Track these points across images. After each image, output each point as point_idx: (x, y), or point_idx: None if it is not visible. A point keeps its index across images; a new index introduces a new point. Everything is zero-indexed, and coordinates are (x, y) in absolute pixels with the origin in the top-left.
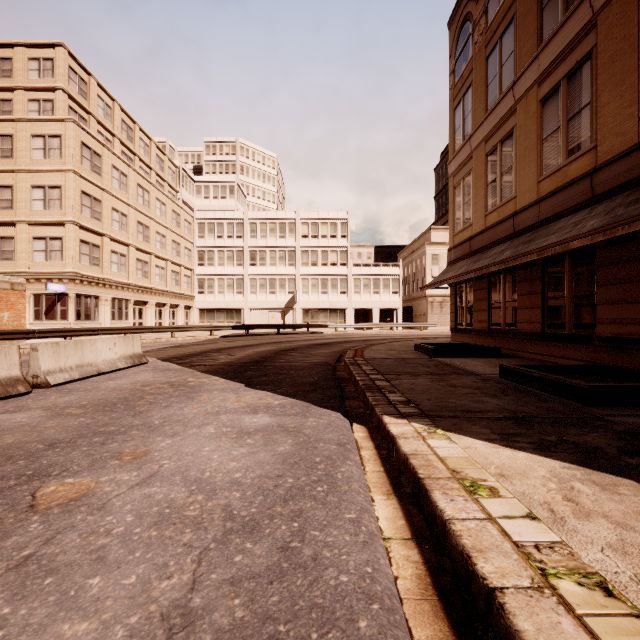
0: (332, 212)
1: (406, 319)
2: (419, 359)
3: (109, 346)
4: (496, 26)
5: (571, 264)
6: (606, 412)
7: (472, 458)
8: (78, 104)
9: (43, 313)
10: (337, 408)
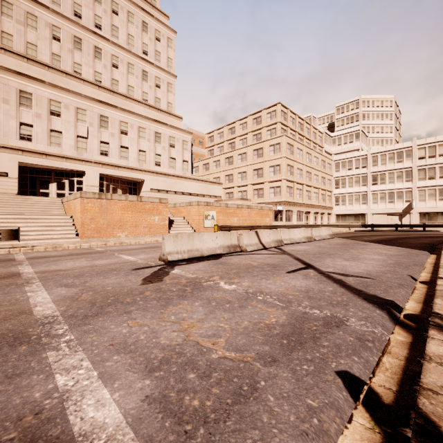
0: None
1: None
2: None
3: (324, 230)
4: None
5: None
6: None
7: None
8: (283, 125)
9: (273, 218)
10: (426, 251)
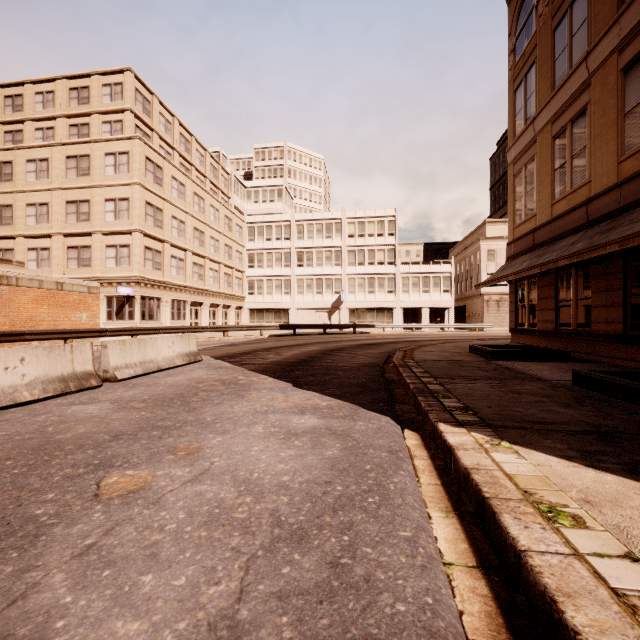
0: (379, 210)
1: (458, 319)
2: (475, 362)
3: (168, 344)
4: None
5: None
6: None
7: (547, 478)
8: (143, 122)
9: (114, 314)
10: (387, 412)
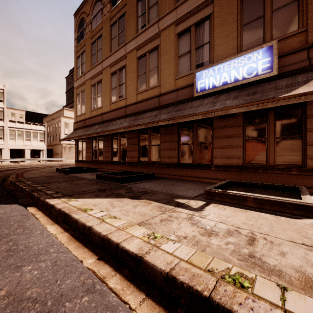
0: None
1: (49, 156)
2: (60, 175)
3: None
4: (95, 33)
5: (120, 136)
6: (126, 184)
7: (85, 203)
8: None
9: None
10: (15, 203)
